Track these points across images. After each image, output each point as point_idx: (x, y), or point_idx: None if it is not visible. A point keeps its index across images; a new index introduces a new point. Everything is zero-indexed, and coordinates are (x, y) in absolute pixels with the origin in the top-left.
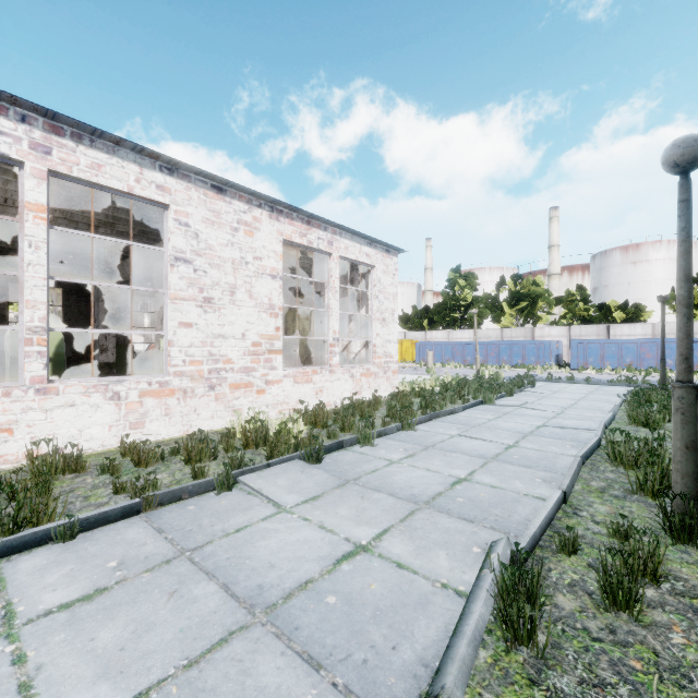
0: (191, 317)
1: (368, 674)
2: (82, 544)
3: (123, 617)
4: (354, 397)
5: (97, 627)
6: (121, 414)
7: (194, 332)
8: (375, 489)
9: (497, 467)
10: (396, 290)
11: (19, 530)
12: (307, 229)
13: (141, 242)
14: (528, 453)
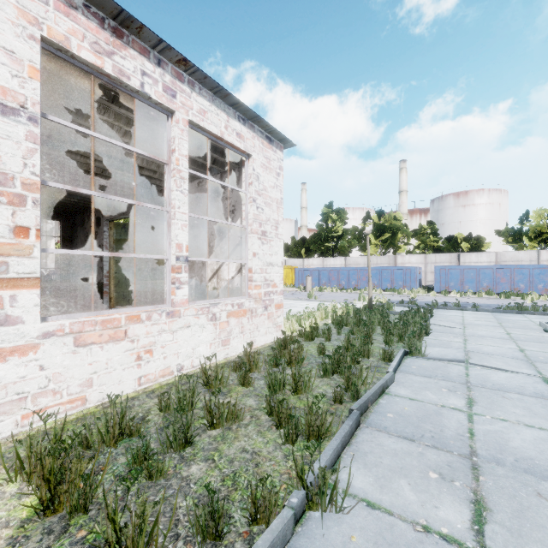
0: None
1: None
2: None
3: None
4: (218, 350)
5: None
6: None
7: None
8: None
9: None
10: (281, 196)
11: None
12: (112, 44)
13: None
14: None
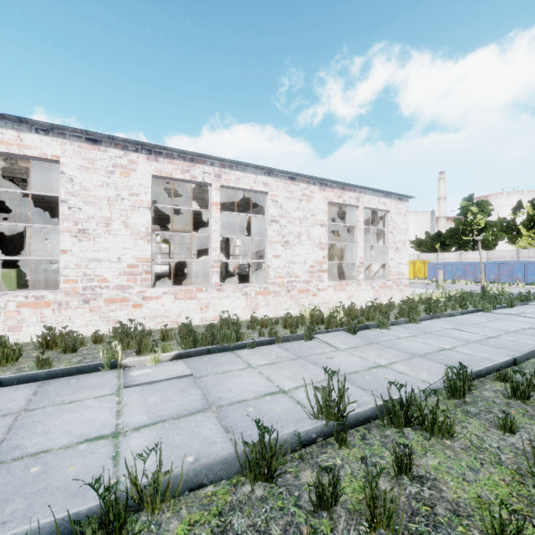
0: (278, 252)
1: (385, 394)
2: (258, 350)
3: (288, 370)
4: (374, 302)
5: (280, 370)
6: (248, 303)
7: (280, 260)
8: (389, 347)
9: (475, 346)
10: (407, 226)
11: (237, 341)
12: (342, 193)
13: (243, 208)
14: (504, 341)
